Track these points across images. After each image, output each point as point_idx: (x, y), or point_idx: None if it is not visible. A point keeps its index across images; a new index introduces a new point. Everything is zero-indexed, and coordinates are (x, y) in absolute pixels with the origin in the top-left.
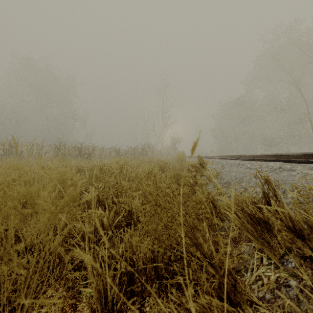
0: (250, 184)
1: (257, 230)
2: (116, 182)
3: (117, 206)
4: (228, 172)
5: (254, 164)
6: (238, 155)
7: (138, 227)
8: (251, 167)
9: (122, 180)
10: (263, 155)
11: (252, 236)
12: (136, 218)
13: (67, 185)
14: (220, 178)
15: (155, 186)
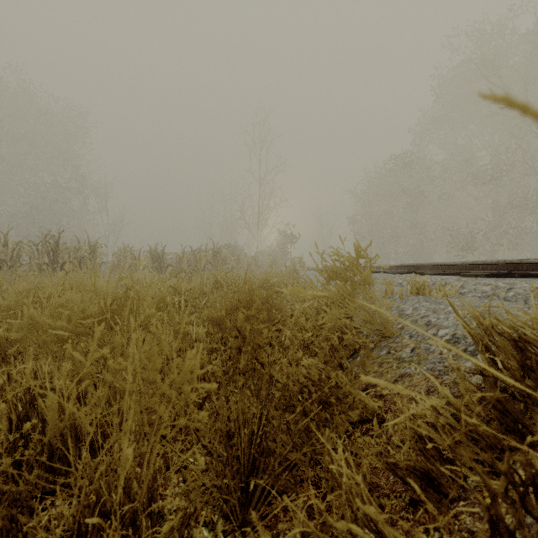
0: None
1: None
2: None
3: None
4: None
5: None
6: (499, 263)
7: None
8: None
9: None
10: None
11: None
12: None
13: None
14: None
15: None
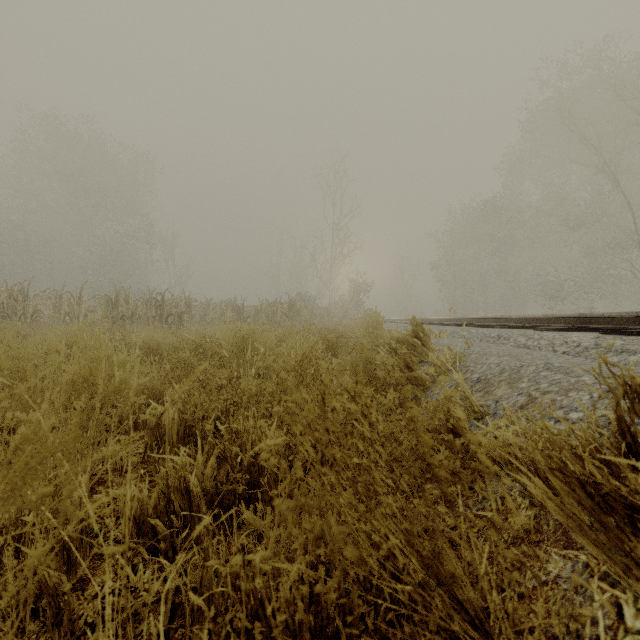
0: (541, 386)
1: (609, 529)
2: (225, 382)
3: (226, 442)
4: (479, 356)
5: (533, 337)
6: (494, 318)
7: (276, 495)
8: (529, 345)
9: (245, 373)
10: (551, 317)
11: (598, 550)
12: (271, 473)
13: (99, 393)
14: (464, 369)
15: (321, 406)
